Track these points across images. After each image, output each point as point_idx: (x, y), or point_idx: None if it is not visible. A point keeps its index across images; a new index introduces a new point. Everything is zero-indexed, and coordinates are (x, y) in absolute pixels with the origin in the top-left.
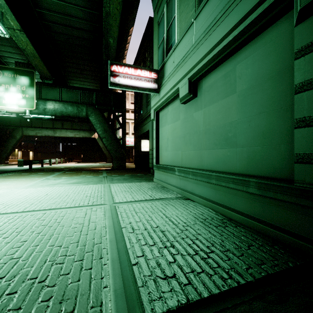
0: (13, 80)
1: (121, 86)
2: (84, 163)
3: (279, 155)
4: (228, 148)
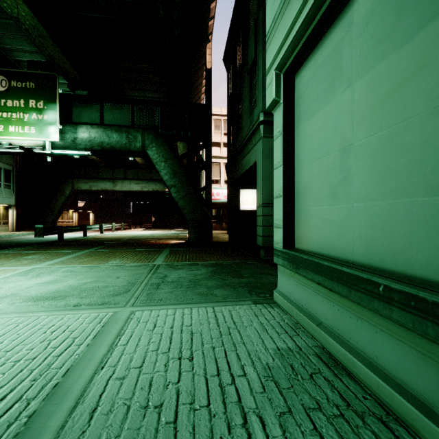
0: (25, 93)
1: None
2: (153, 230)
3: None
4: None
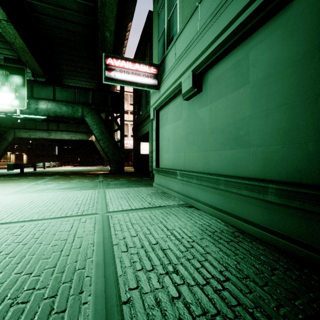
0: (2, 78)
1: (117, 81)
2: (80, 167)
3: (305, 156)
4: (239, 149)
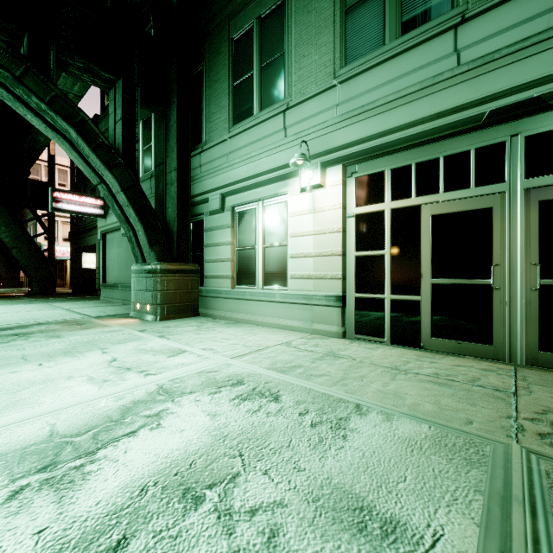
0: None
1: (65, 211)
2: None
3: None
4: None
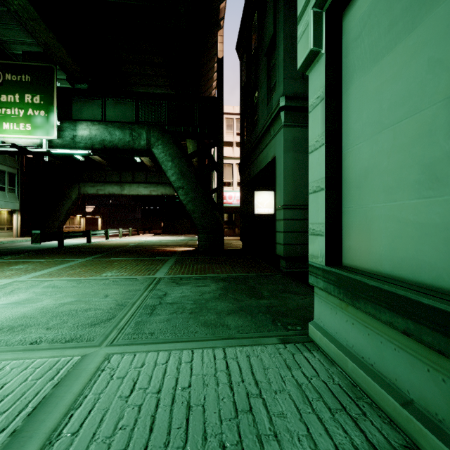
0: (20, 87)
1: None
2: (162, 236)
3: None
4: None
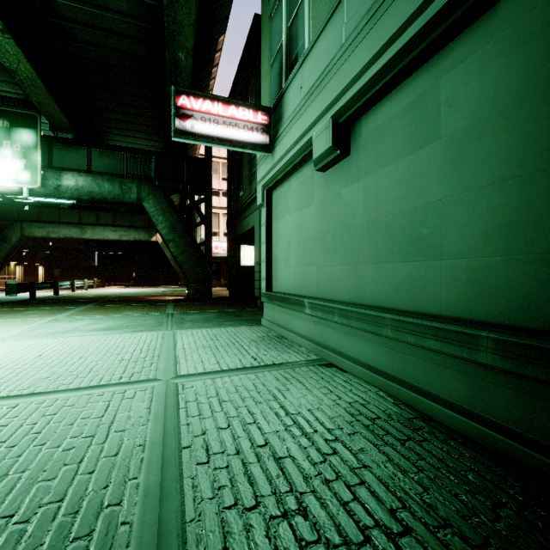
0: None
1: (197, 137)
2: (137, 288)
3: None
4: (420, 261)
